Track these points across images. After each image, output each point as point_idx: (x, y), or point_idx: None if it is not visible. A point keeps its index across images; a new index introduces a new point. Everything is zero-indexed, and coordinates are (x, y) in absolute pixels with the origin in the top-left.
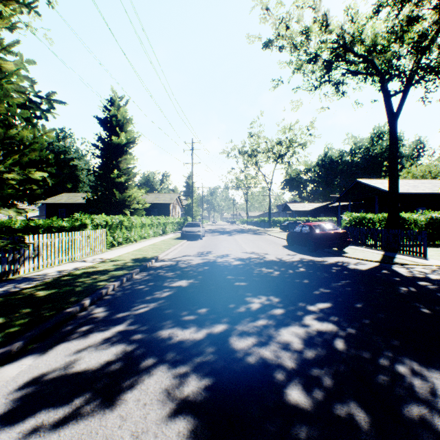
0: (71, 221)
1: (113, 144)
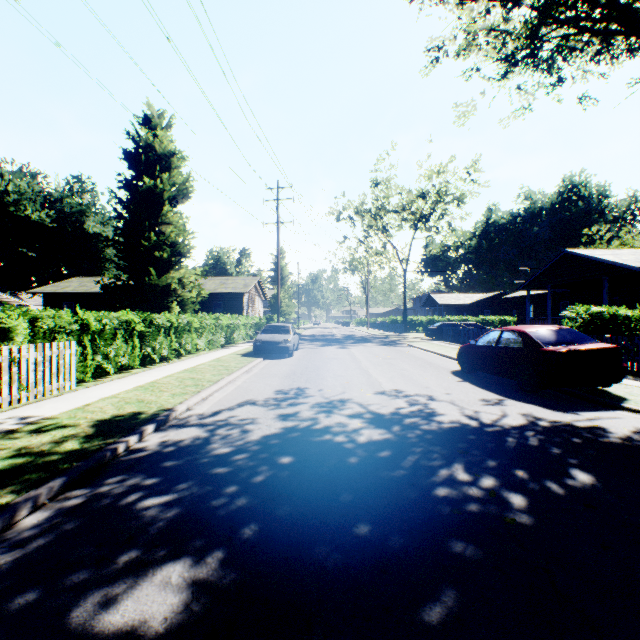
0: None
1: (147, 192)
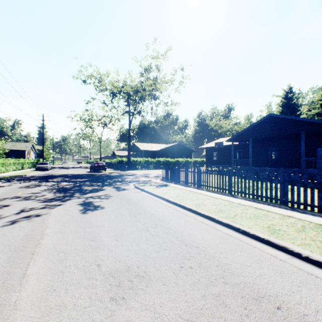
0: None
1: None
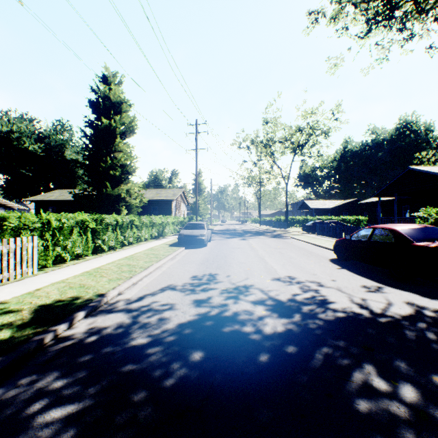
0: None
1: (104, 129)
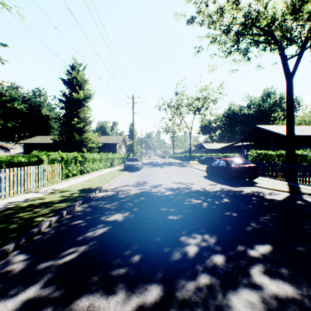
0: (29, 157)
1: (74, 98)
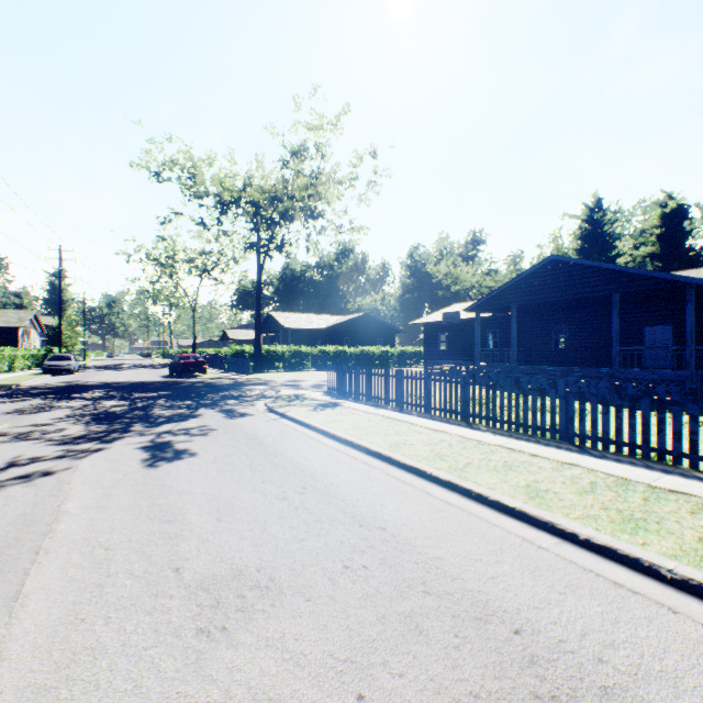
0: None
1: None
